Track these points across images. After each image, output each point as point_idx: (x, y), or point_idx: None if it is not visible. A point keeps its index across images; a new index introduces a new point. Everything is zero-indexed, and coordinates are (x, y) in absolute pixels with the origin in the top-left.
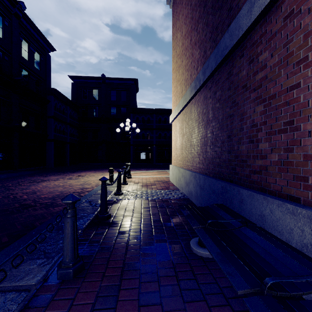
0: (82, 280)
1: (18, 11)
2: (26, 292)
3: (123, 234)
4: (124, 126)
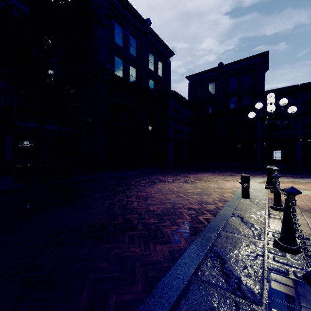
0: None
1: (146, 29)
2: None
3: None
4: (247, 118)
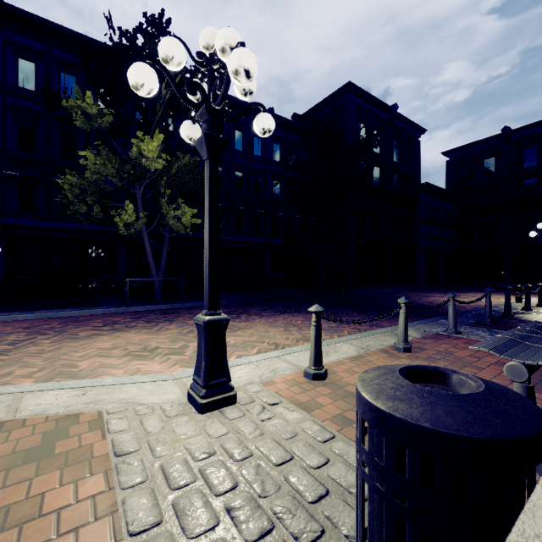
0: (495, 325)
1: (392, 116)
2: (470, 322)
3: (523, 323)
4: None
